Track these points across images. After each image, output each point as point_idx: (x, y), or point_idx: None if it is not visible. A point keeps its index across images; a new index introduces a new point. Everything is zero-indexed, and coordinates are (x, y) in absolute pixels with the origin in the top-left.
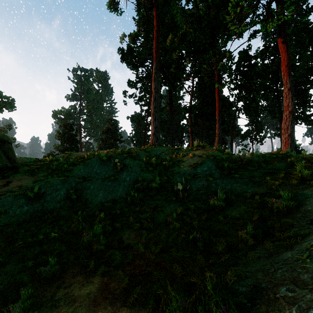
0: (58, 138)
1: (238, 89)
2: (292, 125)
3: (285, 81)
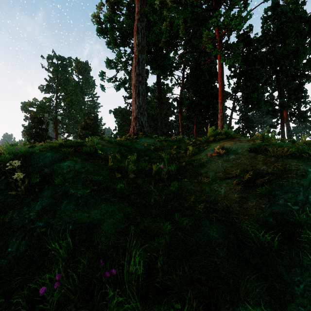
0: (23, 132)
1: (238, 77)
2: None
3: None
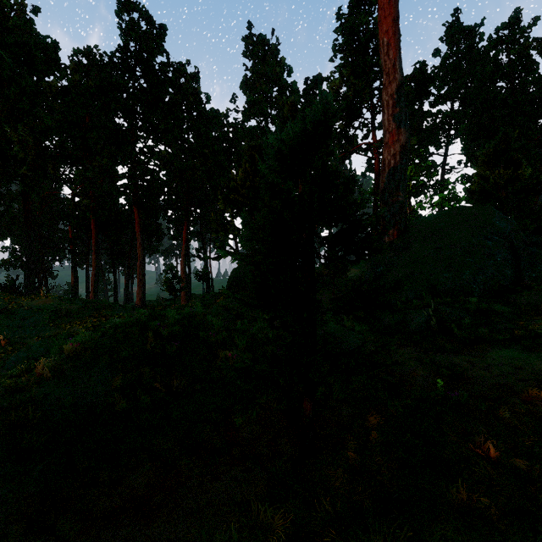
0: None
1: None
2: (143, 272)
3: (138, 237)
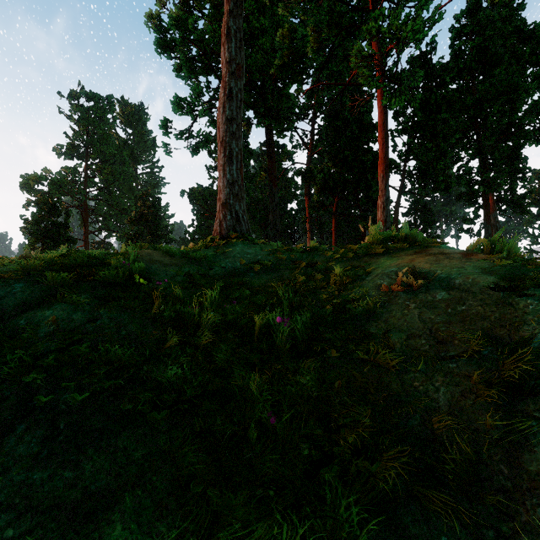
0: (22, 230)
1: (410, 133)
2: None
3: None
